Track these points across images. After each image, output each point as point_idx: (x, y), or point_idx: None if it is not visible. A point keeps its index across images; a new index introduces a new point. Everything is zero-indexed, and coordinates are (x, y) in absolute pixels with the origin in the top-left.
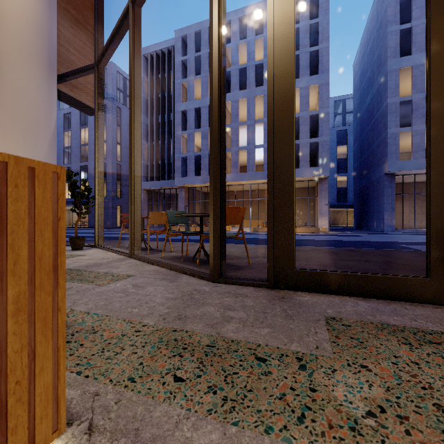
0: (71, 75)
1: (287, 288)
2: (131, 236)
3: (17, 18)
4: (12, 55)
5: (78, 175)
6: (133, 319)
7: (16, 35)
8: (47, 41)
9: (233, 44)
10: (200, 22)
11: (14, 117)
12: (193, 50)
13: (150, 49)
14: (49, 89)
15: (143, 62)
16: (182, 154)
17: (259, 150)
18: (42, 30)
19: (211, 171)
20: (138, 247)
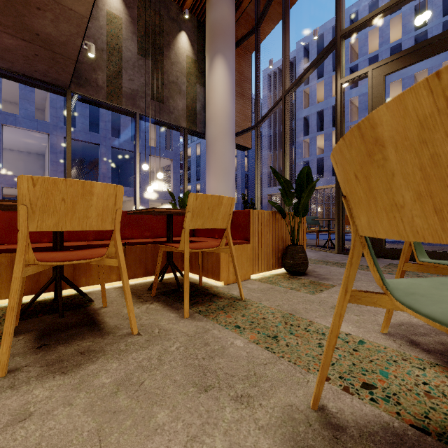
0: (239, 134)
1: (380, 257)
2: None
3: (221, 116)
4: (219, 136)
5: None
6: None
7: (221, 125)
8: (233, 122)
9: (361, 34)
10: (322, 25)
11: (220, 169)
12: (315, 55)
13: (273, 67)
14: (233, 149)
15: (267, 81)
16: (304, 158)
17: None
18: (231, 117)
19: (336, 198)
20: None
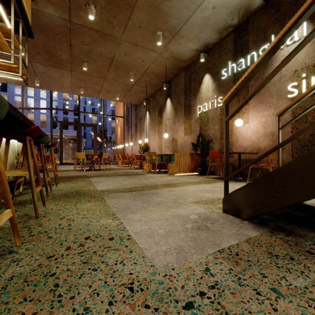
0: None
1: (62, 165)
2: None
3: None
4: None
5: None
6: None
7: None
8: None
9: None
10: None
11: None
12: None
13: None
14: None
15: None
16: None
17: (43, 115)
18: None
19: None
20: None
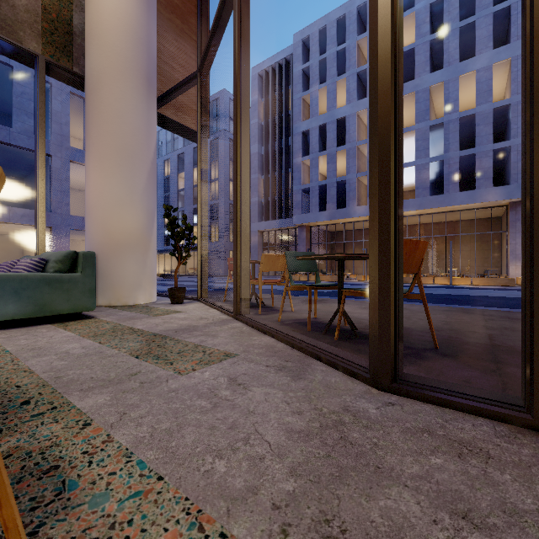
0: (173, 93)
1: None
2: (236, 289)
3: (114, 29)
4: (110, 74)
5: (191, 219)
6: (208, 510)
7: (113, 49)
8: (145, 52)
9: None
10: (325, 15)
11: (111, 146)
12: (316, 53)
13: (265, 65)
14: (148, 109)
15: (257, 82)
16: (303, 185)
17: (409, 170)
18: (140, 38)
19: (375, 165)
20: (246, 304)
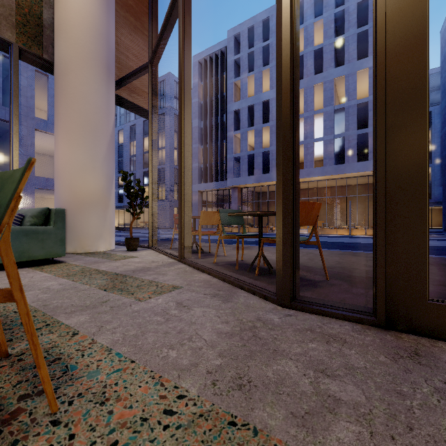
0: (128, 79)
1: (412, 330)
2: (181, 238)
3: (79, 26)
4: (75, 62)
5: (142, 181)
6: (166, 375)
7: (78, 42)
8: (105, 45)
9: None
10: (253, 17)
11: (76, 122)
12: (245, 47)
13: (204, 54)
14: (107, 92)
15: (197, 68)
16: (235, 154)
17: (319, 144)
18: (101, 34)
19: (280, 150)
20: (188, 250)
